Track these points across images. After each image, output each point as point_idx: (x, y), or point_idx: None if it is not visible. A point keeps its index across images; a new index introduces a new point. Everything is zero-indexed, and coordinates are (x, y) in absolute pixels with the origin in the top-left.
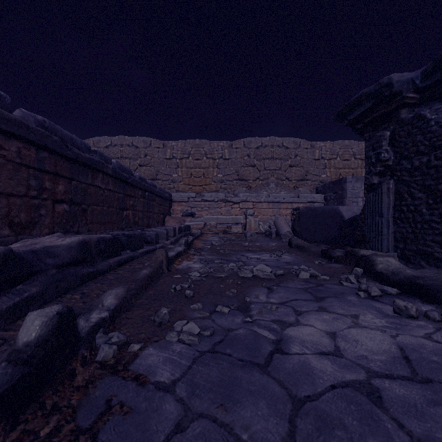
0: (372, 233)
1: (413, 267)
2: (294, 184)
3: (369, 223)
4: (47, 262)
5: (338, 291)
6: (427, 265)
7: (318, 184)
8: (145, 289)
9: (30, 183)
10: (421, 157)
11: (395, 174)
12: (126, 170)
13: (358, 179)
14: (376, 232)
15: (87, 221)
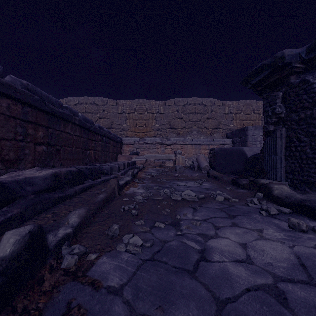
0: (269, 167)
1: (299, 192)
2: (210, 131)
3: (266, 159)
4: (27, 189)
5: (246, 210)
6: (310, 191)
7: (227, 131)
8: (101, 209)
9: (17, 130)
10: (306, 111)
11: (286, 123)
12: (89, 121)
13: (257, 128)
14: (272, 166)
15: (60, 158)
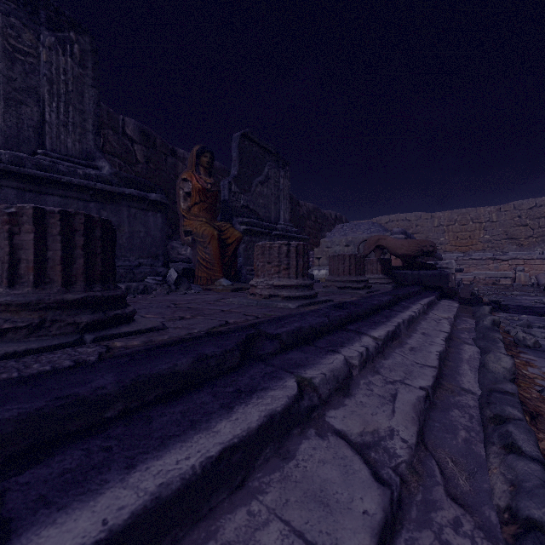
0: None
1: None
2: None
3: None
4: None
5: (540, 297)
6: None
7: None
8: None
9: None
10: None
11: None
12: None
13: None
14: None
15: None
